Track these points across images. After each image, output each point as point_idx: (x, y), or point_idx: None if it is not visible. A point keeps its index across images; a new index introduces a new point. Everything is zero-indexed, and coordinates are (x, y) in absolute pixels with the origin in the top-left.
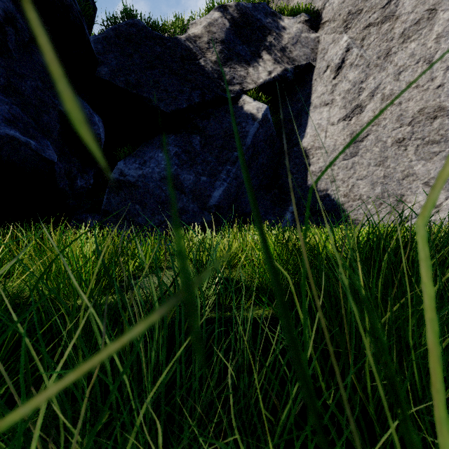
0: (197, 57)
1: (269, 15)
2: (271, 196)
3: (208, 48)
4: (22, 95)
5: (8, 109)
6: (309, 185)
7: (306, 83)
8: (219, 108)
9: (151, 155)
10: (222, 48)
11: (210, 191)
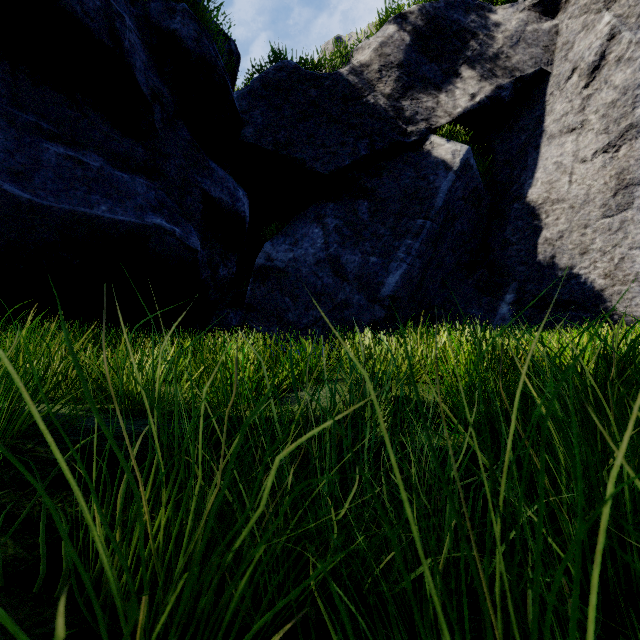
0: (364, 93)
1: (471, 10)
2: (475, 280)
3: (379, 78)
4: (167, 177)
5: (154, 196)
6: (540, 261)
7: (536, 101)
8: (395, 159)
9: (304, 232)
10: (400, 74)
11: (382, 276)
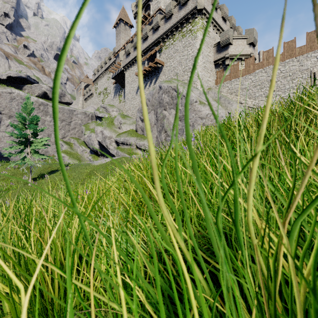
0: None
1: None
2: None
3: None
4: None
5: None
6: None
7: None
8: None
9: None
10: None
11: None
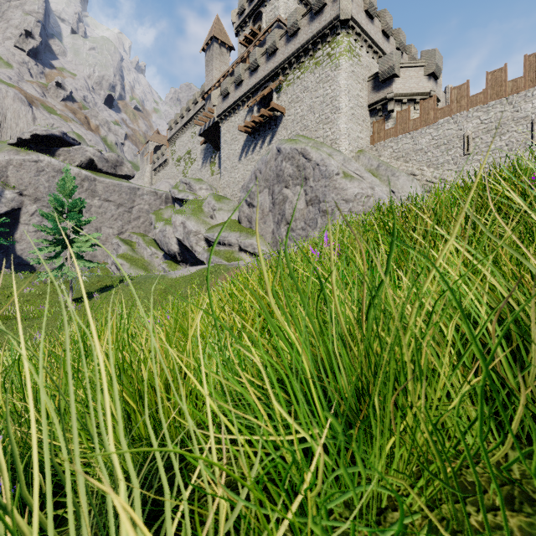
0: None
1: None
2: None
3: None
4: None
5: None
6: (19, 254)
7: (18, 213)
8: None
9: None
10: None
11: None
